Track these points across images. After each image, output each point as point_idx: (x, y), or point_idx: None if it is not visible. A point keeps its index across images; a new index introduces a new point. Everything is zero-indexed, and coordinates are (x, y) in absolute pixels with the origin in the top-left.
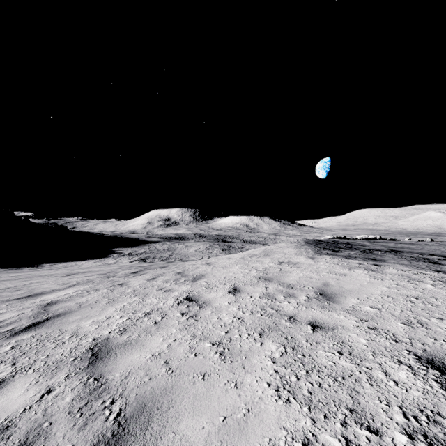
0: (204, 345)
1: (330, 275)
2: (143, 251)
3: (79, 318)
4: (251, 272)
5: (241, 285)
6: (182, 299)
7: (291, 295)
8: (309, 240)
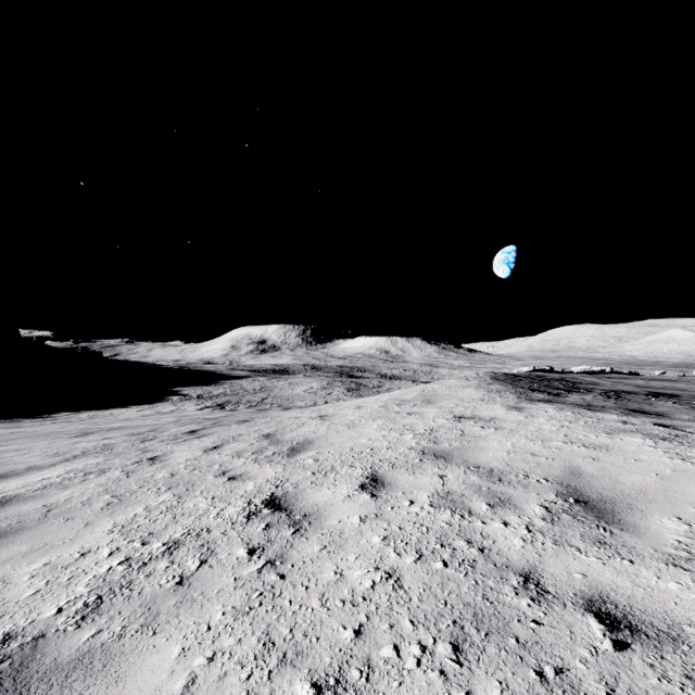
0: (291, 694)
1: (574, 449)
2: (221, 391)
3: (23, 552)
4: (405, 438)
5: (386, 469)
6: (259, 503)
7: (505, 502)
8: (497, 375)
